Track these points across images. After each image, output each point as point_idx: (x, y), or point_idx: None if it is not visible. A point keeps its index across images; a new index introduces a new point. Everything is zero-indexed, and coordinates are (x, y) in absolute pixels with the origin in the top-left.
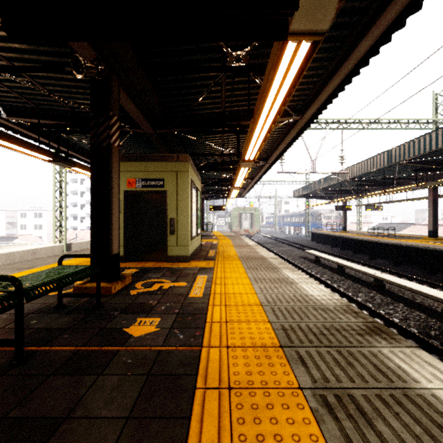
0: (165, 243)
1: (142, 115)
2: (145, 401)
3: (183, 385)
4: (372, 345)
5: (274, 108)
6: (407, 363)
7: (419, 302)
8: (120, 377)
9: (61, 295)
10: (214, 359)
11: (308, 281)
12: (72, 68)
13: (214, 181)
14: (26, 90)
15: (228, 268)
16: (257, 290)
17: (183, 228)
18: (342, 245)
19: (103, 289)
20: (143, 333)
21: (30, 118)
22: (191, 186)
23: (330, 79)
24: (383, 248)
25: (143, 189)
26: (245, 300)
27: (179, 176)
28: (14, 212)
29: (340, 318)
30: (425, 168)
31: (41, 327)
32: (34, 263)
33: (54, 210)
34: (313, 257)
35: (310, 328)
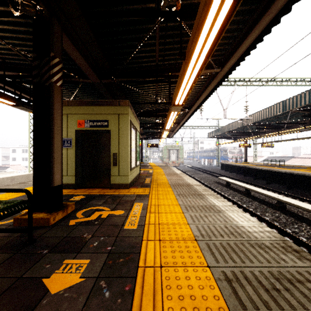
0: (109, 174)
1: (88, 64)
2: None
3: None
4: None
5: (206, 45)
6: None
7: None
8: None
9: None
10: None
11: (233, 209)
12: (9, 5)
13: (150, 125)
14: None
15: (161, 195)
16: (188, 219)
17: (123, 161)
18: (245, 173)
19: (42, 220)
20: (63, 288)
21: None
22: (130, 126)
23: (251, 30)
24: (277, 175)
25: (91, 128)
26: (178, 232)
27: (121, 118)
28: (8, 149)
29: (284, 260)
30: None
31: None
32: None
33: (29, 146)
34: (224, 182)
35: (257, 277)
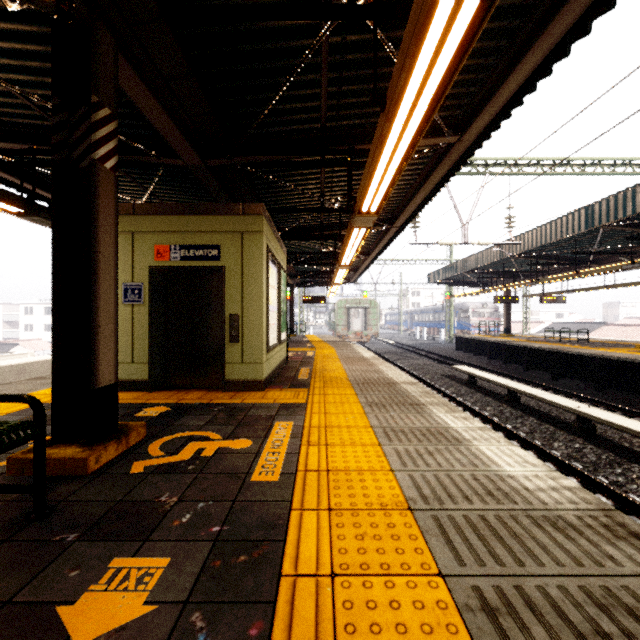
0: (222, 359)
1: (176, 125)
2: None
3: None
4: None
5: (433, 78)
6: None
7: None
8: None
9: None
10: None
11: (488, 436)
12: None
13: (310, 258)
14: None
15: (332, 405)
16: (393, 460)
17: (252, 332)
18: (506, 356)
19: (70, 463)
20: (103, 631)
21: None
22: (267, 259)
23: (526, 51)
24: (575, 361)
25: (183, 263)
26: (371, 490)
27: (246, 241)
28: (16, 307)
29: (613, 559)
30: None
31: None
32: None
33: None
34: (464, 375)
35: (556, 603)
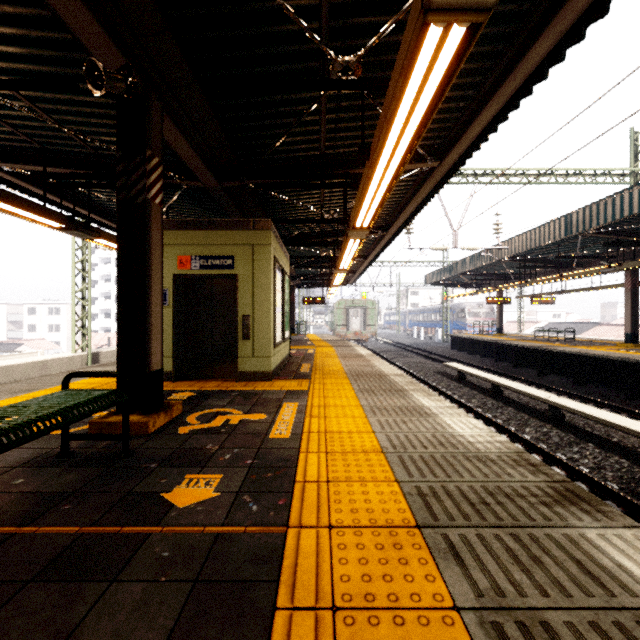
0: (236, 353)
1: (200, 158)
2: (186, 636)
3: (254, 603)
4: (567, 523)
5: (402, 143)
6: (631, 557)
7: (618, 442)
8: (146, 586)
9: (67, 436)
10: (307, 550)
11: (453, 411)
12: (86, 80)
13: (310, 261)
14: (24, 121)
15: (329, 391)
16: (375, 426)
17: (262, 330)
18: (496, 354)
19: (135, 426)
20: (193, 502)
21: (31, 164)
22: (274, 267)
23: (486, 103)
24: (558, 359)
25: (202, 271)
26: (357, 443)
27: (256, 252)
28: (20, 307)
29: (509, 475)
30: (621, 241)
31: (30, 491)
32: (38, 383)
33: (73, 303)
34: (455, 372)
35: (463, 492)
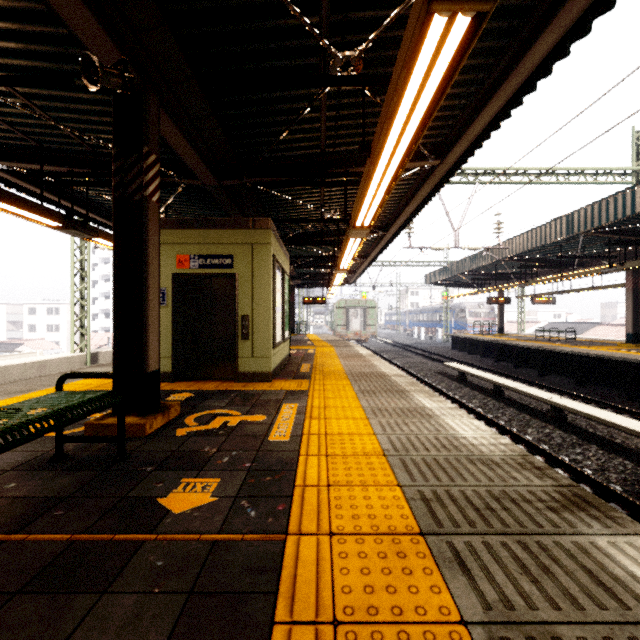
0: (235, 354)
1: (199, 156)
2: None
3: (251, 617)
4: (576, 530)
5: (404, 139)
6: None
7: (621, 443)
8: (139, 598)
9: (62, 438)
10: (307, 559)
11: (455, 413)
12: (81, 74)
13: (310, 261)
14: (21, 118)
15: (330, 392)
16: (376, 428)
17: (261, 330)
18: (497, 355)
19: (132, 428)
20: (189, 508)
21: (29, 162)
22: (274, 266)
23: (489, 100)
24: (560, 359)
25: (201, 270)
26: (358, 445)
27: (256, 251)
28: (19, 307)
29: (514, 479)
30: (623, 241)
31: (21, 496)
32: (36, 383)
33: (72, 303)
34: (456, 372)
35: (468, 497)
